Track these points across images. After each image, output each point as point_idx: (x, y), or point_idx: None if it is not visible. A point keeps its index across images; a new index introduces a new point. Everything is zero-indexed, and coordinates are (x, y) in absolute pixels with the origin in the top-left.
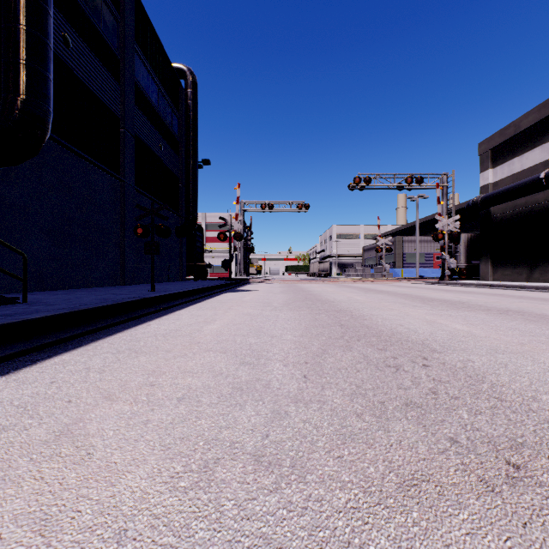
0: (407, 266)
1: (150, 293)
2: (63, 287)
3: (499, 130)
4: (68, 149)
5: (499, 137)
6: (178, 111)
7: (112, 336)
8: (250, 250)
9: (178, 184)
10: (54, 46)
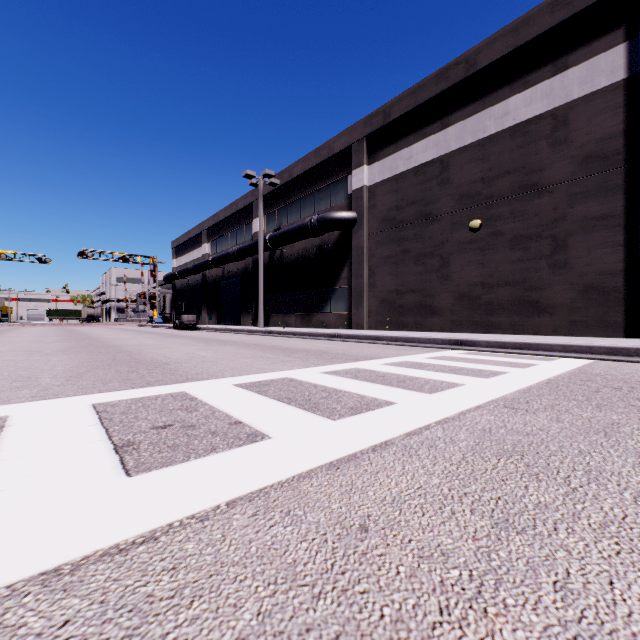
0: None
1: None
2: None
3: (176, 239)
4: None
5: (176, 243)
6: None
7: None
8: None
9: None
10: None
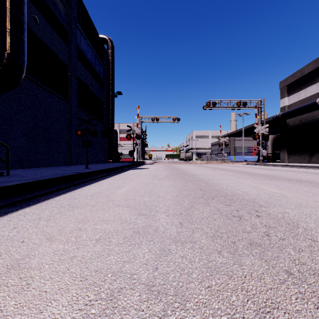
0: (237, 154)
1: (85, 170)
2: (33, 166)
3: (292, 74)
4: (36, 84)
5: (292, 78)
6: (103, 63)
7: (59, 196)
8: (145, 145)
9: (103, 106)
10: (28, 23)
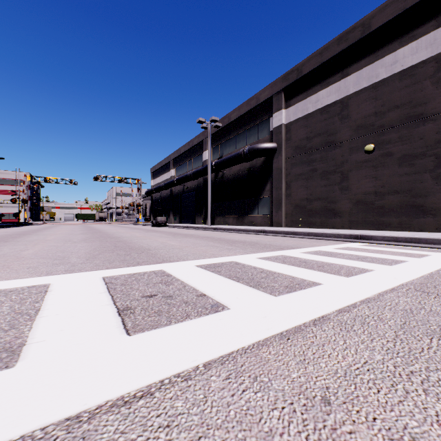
0: None
1: None
2: None
3: (153, 167)
4: None
5: (153, 169)
6: None
7: None
8: (36, 205)
9: None
10: None
